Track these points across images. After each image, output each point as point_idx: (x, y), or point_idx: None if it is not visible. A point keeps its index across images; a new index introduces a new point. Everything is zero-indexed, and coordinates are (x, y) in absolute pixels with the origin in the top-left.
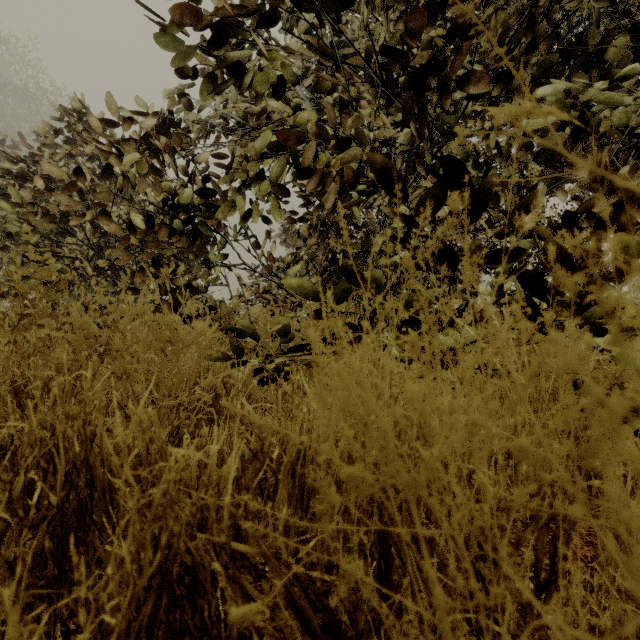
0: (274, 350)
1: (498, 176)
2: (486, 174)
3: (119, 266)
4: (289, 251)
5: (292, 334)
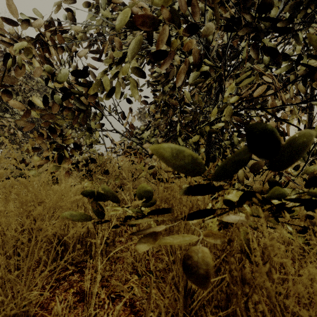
0: (133, 213)
1: (309, 61)
2: (300, 59)
3: (41, 131)
4: (142, 123)
5: (151, 201)
